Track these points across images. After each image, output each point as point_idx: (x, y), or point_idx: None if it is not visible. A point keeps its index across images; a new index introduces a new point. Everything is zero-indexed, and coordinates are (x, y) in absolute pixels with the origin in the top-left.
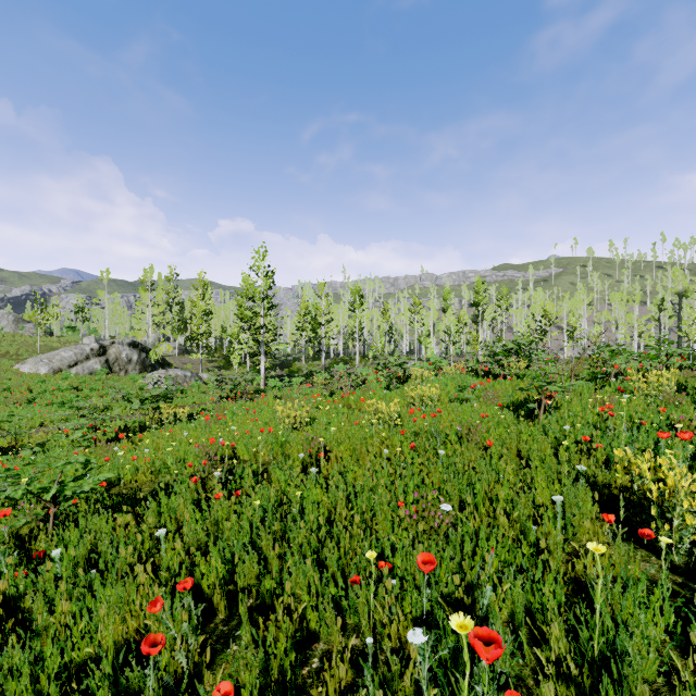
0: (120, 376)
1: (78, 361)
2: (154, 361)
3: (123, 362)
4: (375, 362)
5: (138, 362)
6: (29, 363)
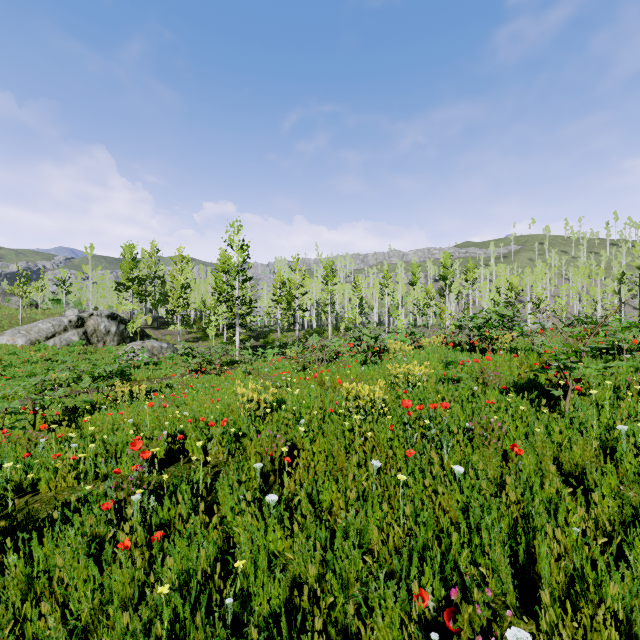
0: (97, 348)
1: (56, 333)
2: (133, 333)
3: (101, 334)
4: (347, 333)
5: (117, 334)
6: (7, 335)
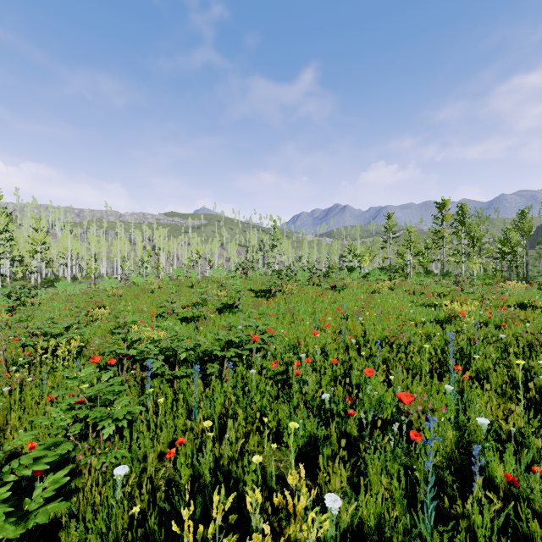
0: None
1: None
2: None
3: None
4: (82, 281)
5: None
6: None
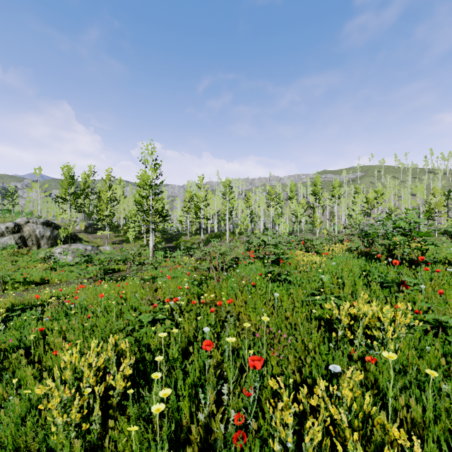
0: (31, 250)
1: None
2: (66, 237)
3: (36, 238)
4: (240, 236)
5: (50, 238)
6: None
